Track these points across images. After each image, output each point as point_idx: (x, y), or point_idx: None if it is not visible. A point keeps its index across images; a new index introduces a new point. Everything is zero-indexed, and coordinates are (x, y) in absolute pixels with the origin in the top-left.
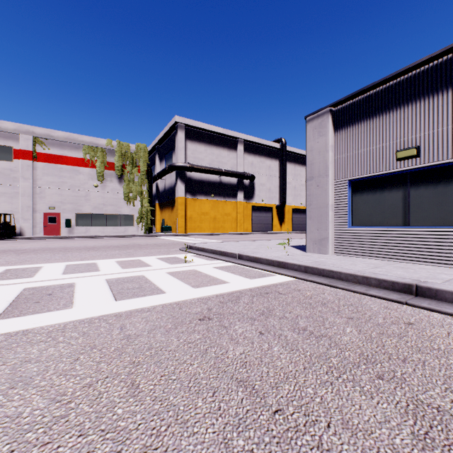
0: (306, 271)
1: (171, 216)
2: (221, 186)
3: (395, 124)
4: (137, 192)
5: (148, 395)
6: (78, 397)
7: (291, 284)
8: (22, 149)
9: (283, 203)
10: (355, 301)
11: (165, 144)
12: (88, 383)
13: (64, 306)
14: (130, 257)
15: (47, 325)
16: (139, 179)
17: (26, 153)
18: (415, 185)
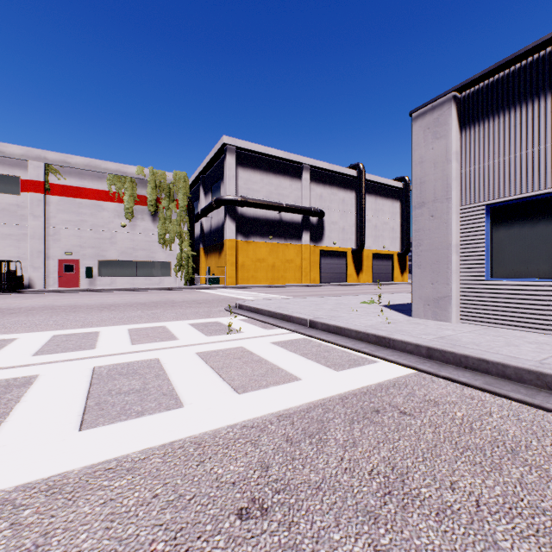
0: (431, 356)
1: (218, 263)
2: (281, 225)
3: None
4: (175, 233)
5: None
6: None
7: (413, 384)
8: (31, 180)
9: (361, 246)
10: None
11: (211, 173)
12: None
13: None
14: (152, 323)
15: None
16: (178, 216)
17: (36, 185)
18: None
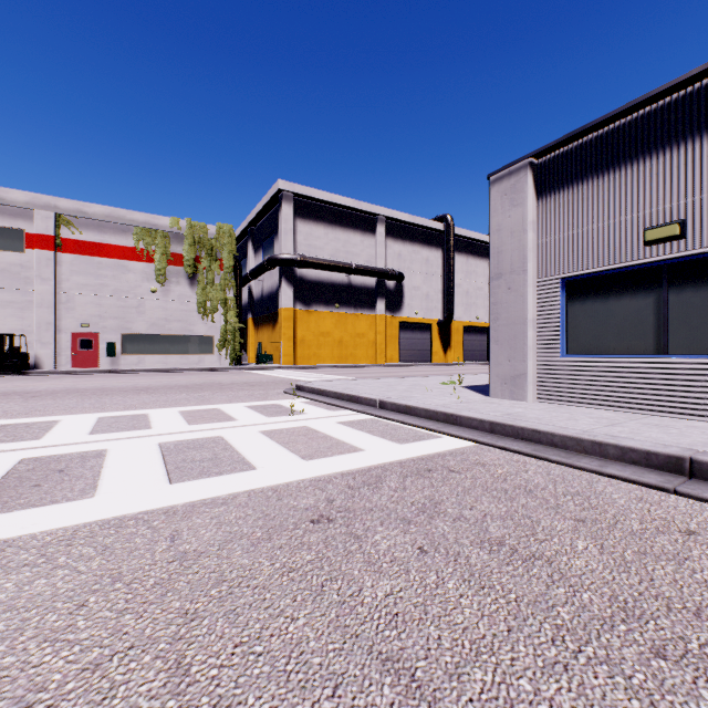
0: (493, 430)
1: (272, 338)
2: (350, 291)
3: (641, 185)
4: (219, 301)
5: (207, 692)
6: (69, 695)
7: (469, 453)
8: (38, 233)
9: (449, 317)
10: (584, 487)
11: (262, 225)
12: (93, 660)
13: (81, 493)
14: (203, 405)
15: (42, 532)
16: (222, 280)
17: (45, 240)
18: (677, 286)
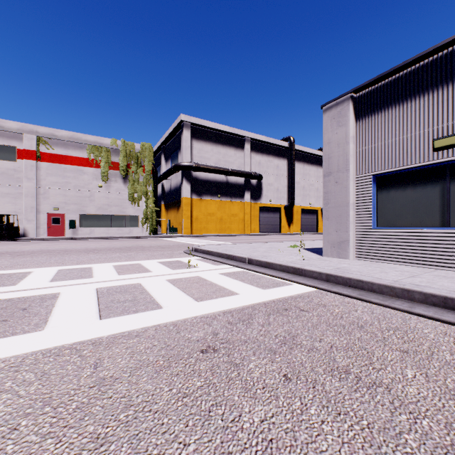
0: (328, 280)
1: (177, 217)
2: (227, 186)
3: (431, 109)
4: (142, 193)
5: None
6: None
7: (313, 296)
8: (25, 149)
9: (291, 203)
10: (400, 323)
11: (170, 144)
12: None
13: (35, 326)
14: (130, 261)
15: None
16: (144, 179)
17: (30, 153)
18: None
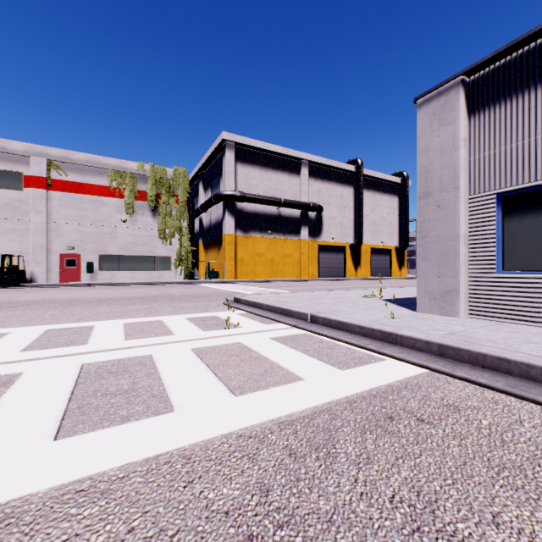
0: (443, 354)
1: (218, 258)
2: (280, 220)
3: None
4: (175, 228)
5: None
6: None
7: (427, 386)
8: (34, 175)
9: (359, 241)
10: None
11: (210, 169)
12: None
13: None
14: (149, 317)
15: None
16: (178, 212)
17: (39, 181)
18: None
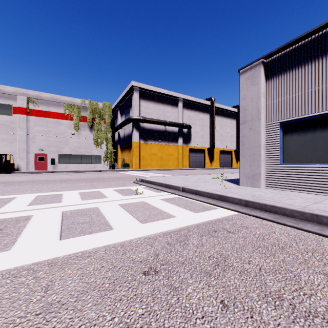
0: (247, 205)
1: (129, 156)
2: (166, 133)
3: None
4: (104, 138)
5: None
6: None
7: (236, 219)
8: (19, 107)
9: (213, 146)
10: (316, 245)
11: (124, 103)
12: None
13: (4, 246)
14: (92, 189)
15: None
16: (105, 128)
17: (22, 110)
18: None
